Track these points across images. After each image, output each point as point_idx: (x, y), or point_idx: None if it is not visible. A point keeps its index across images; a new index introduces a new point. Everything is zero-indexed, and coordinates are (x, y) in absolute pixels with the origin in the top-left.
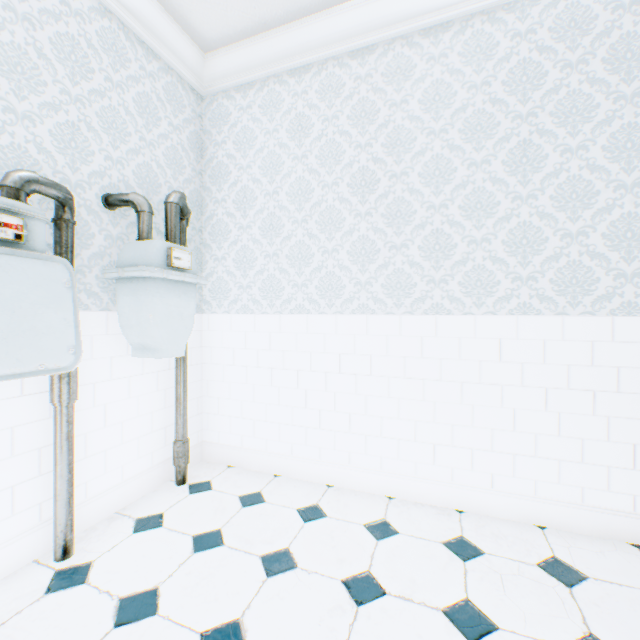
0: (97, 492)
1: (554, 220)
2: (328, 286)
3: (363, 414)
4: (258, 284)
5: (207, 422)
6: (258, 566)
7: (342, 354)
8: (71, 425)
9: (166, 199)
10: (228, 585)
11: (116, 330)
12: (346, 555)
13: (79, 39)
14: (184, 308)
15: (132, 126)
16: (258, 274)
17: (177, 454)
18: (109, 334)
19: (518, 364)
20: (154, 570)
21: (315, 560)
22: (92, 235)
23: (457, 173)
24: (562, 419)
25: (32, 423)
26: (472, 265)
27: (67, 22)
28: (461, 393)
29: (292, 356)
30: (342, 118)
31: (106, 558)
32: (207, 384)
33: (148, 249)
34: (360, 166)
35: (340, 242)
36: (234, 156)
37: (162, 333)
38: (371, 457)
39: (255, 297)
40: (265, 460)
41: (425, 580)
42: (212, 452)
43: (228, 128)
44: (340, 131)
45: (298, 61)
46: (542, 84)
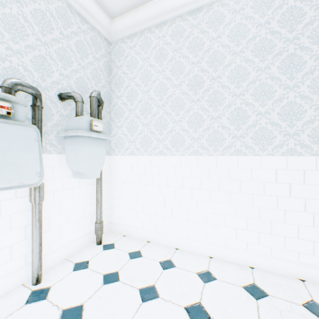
0: (55, 248)
1: (310, 99)
2: (176, 140)
3: (195, 210)
4: (139, 140)
5: (113, 212)
6: (137, 295)
7: (184, 177)
8: (40, 214)
9: (90, 95)
10: (120, 306)
11: (65, 164)
12: (186, 291)
13: (46, 12)
14: (99, 152)
15: (74, 58)
16: (139, 134)
17: (97, 229)
18: (62, 166)
19: (287, 184)
20: (82, 294)
21: (169, 293)
22: (53, 114)
23: (250, 75)
24: (315, 217)
25: (21, 212)
26: (259, 127)
27: (39, 3)
28: (252, 200)
29: (157, 178)
30: (184, 49)
31: (58, 285)
32: (113, 192)
33: (80, 121)
34: (194, 74)
35: (183, 116)
36: (126, 73)
37: (87, 165)
38: (200, 234)
39: (137, 147)
40: (142, 233)
41: (233, 310)
42: (115, 227)
43: (123, 58)
44: (183, 56)
45: (160, 19)
46: (302, 20)
